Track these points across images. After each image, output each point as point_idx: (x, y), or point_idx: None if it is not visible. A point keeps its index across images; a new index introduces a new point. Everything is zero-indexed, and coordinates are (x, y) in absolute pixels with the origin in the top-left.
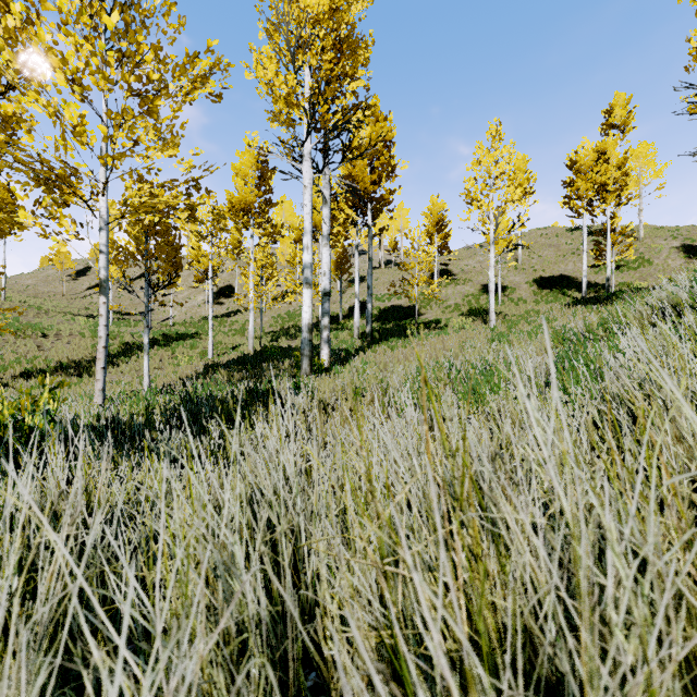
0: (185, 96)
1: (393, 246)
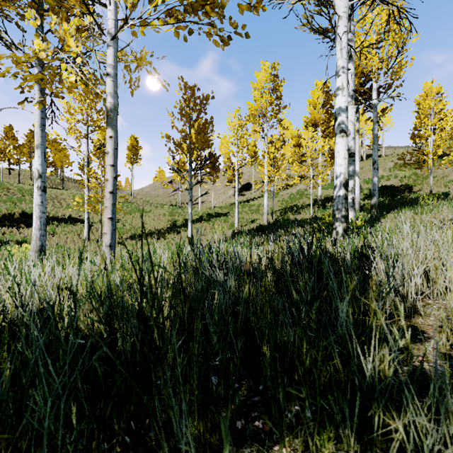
0: None
1: None
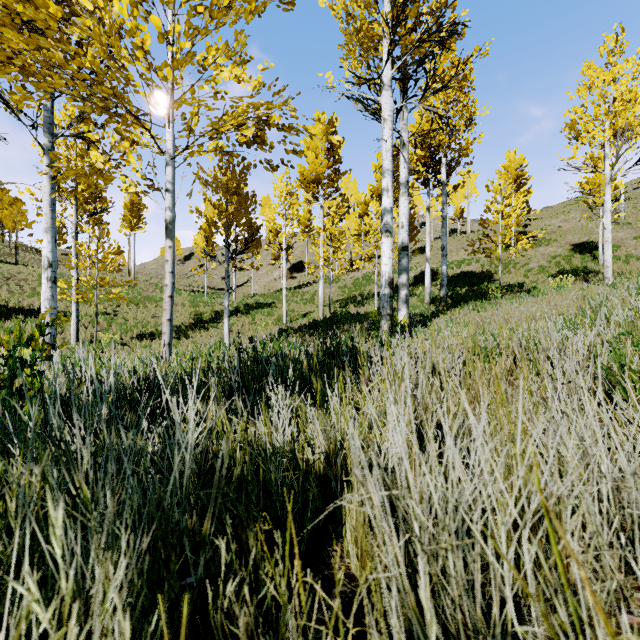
0: None
1: (459, 214)
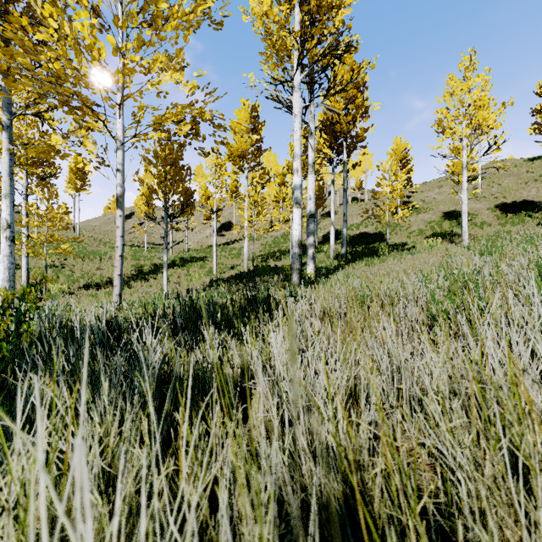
0: (189, 15)
1: (358, 185)
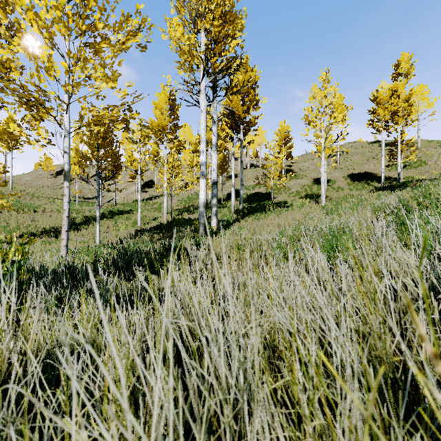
0: (122, 44)
1: (255, 155)
